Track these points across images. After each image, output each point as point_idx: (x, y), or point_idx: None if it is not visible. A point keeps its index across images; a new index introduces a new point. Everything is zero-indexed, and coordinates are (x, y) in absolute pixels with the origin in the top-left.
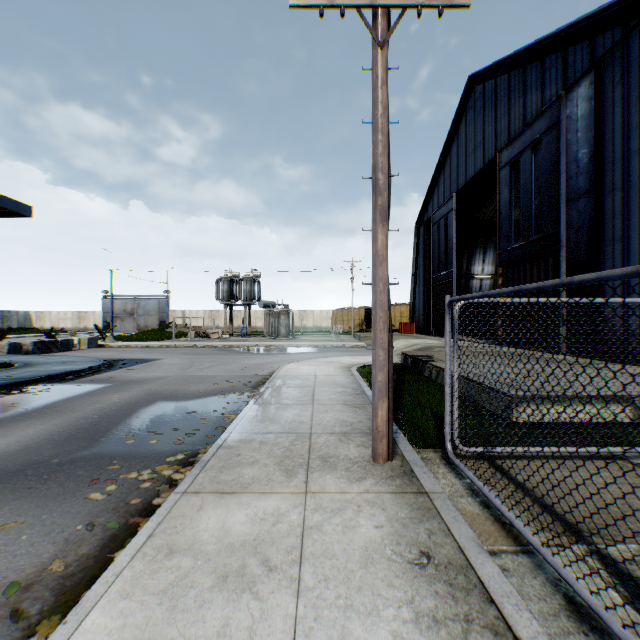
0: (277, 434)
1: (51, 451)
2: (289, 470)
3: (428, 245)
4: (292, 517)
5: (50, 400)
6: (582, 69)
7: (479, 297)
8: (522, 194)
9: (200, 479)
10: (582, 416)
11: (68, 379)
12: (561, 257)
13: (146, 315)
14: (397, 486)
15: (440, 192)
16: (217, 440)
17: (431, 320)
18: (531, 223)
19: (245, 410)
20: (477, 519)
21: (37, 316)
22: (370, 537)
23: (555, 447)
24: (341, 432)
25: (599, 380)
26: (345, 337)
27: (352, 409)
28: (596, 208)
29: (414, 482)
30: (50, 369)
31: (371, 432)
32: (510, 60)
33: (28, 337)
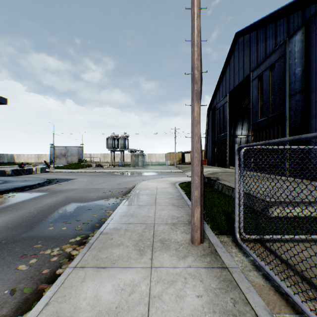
0: (135, 224)
1: (4, 234)
2: (141, 250)
3: (214, 120)
4: (142, 287)
5: (13, 202)
6: (298, 26)
7: (262, 144)
8: (264, 93)
9: (86, 256)
10: (308, 213)
11: (26, 190)
12: (286, 125)
13: (71, 156)
14: (208, 262)
15: (220, 93)
16: (100, 228)
17: (215, 158)
18: (269, 108)
19: (118, 209)
20: (263, 289)
21: (17, 156)
22: (194, 305)
23: (301, 235)
24: (172, 223)
25: (313, 192)
26: (171, 167)
27: (177, 208)
28: (306, 99)
29: (218, 259)
30: (17, 184)
31: (189, 223)
32: (258, 23)
33: (12, 167)
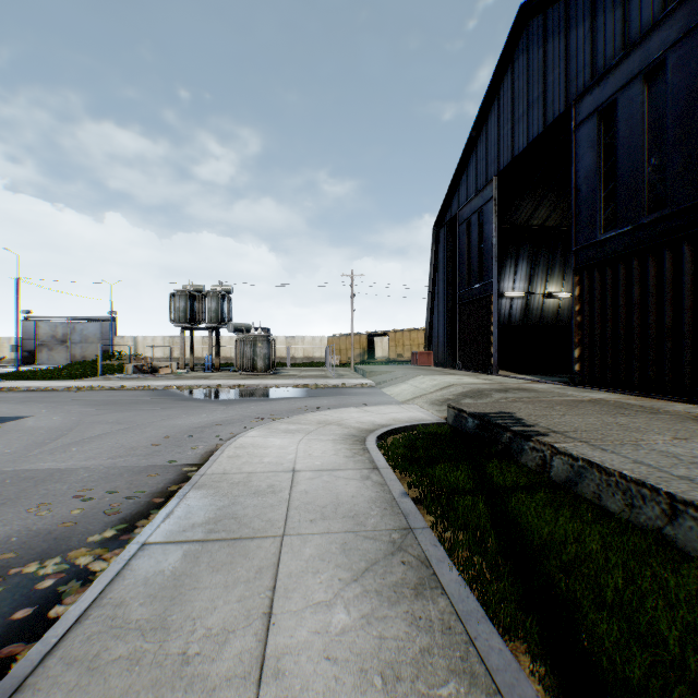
0: None
1: None
2: None
3: (451, 252)
4: None
5: None
6: None
7: None
8: (624, 153)
9: None
10: None
11: None
12: None
13: (84, 342)
14: None
15: (470, 180)
16: None
17: (457, 349)
18: (643, 196)
19: None
20: None
21: None
22: None
23: None
24: None
25: None
26: (344, 371)
27: None
28: None
29: None
30: None
31: None
32: None
33: None
